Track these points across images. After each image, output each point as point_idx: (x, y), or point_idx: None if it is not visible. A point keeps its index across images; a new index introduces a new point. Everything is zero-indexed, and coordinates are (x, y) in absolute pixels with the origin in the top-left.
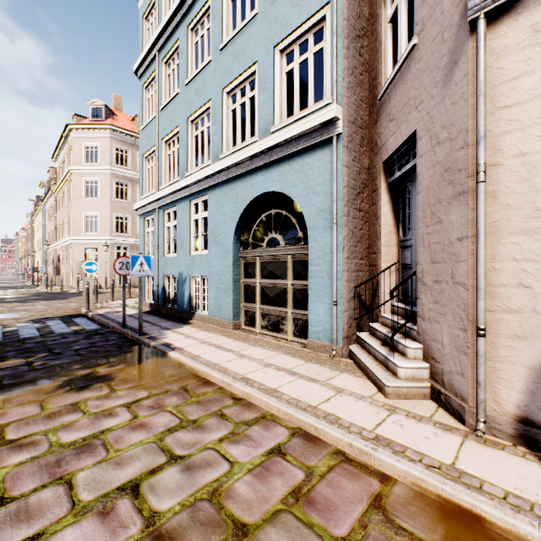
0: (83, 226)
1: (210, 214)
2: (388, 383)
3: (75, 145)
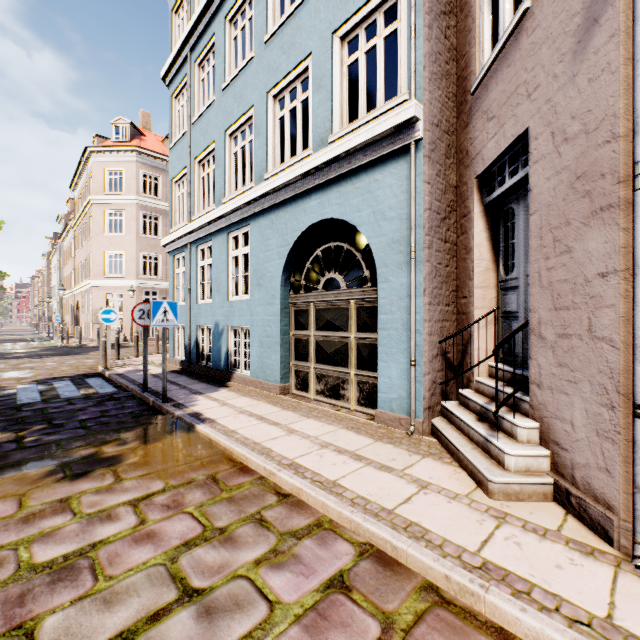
0: (105, 267)
1: (252, 249)
2: (493, 477)
3: (96, 171)
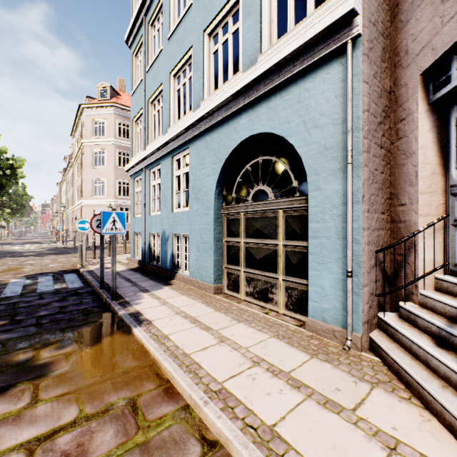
0: (92, 190)
1: (190, 168)
2: None
3: (86, 122)
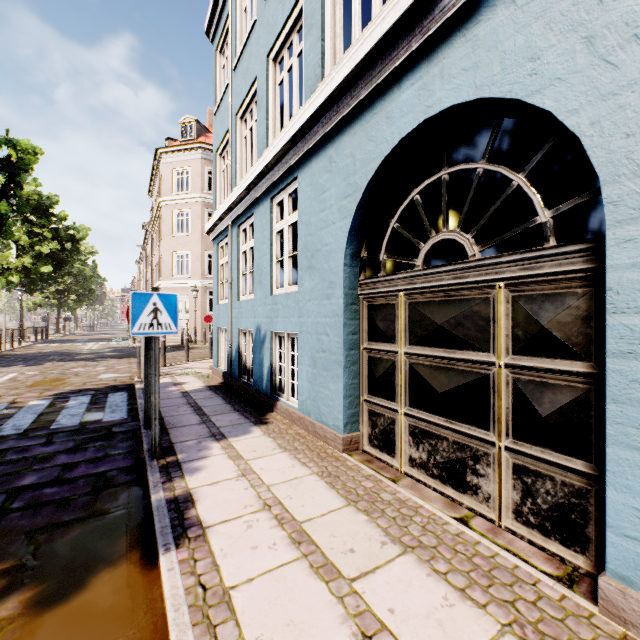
0: (173, 267)
1: (300, 213)
2: None
3: (165, 173)
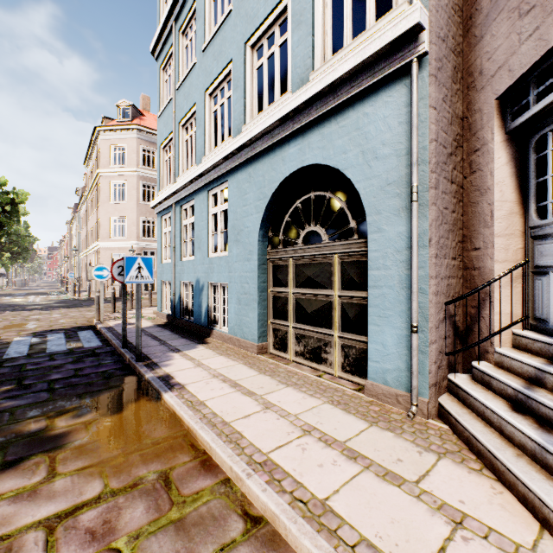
0: (110, 230)
1: (230, 205)
2: None
3: (103, 148)
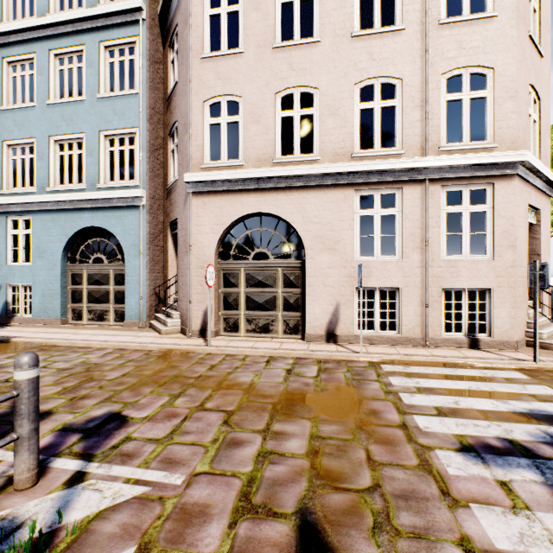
0: None
1: (34, 232)
2: (162, 328)
3: None
